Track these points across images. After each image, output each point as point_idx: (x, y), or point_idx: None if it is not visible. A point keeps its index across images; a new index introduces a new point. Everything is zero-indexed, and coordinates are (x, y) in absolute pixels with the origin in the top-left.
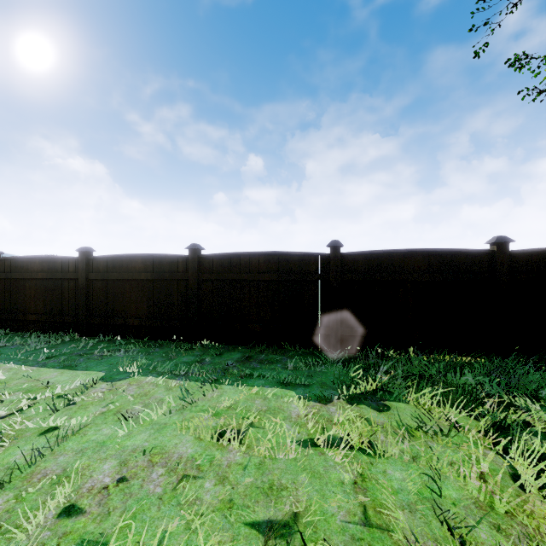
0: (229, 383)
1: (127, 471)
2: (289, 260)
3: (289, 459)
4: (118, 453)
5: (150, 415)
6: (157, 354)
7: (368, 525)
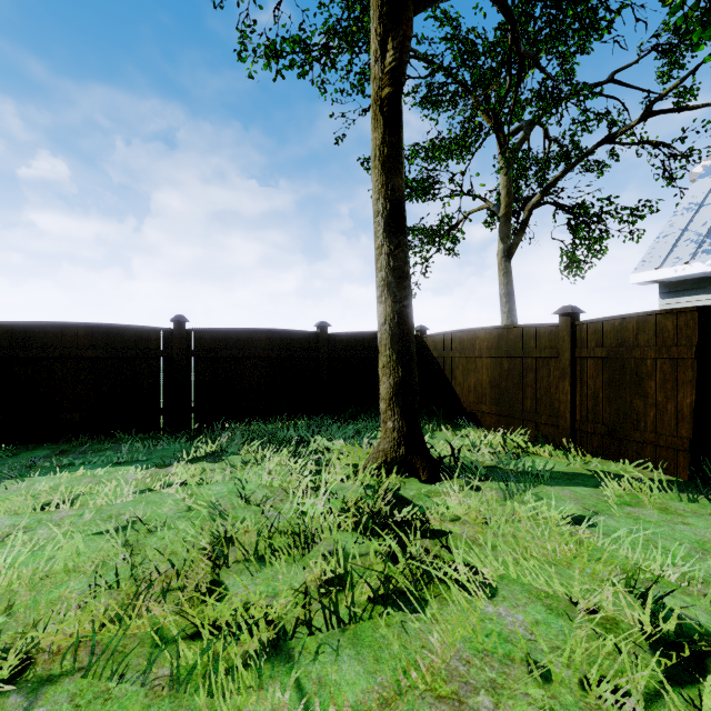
0: (42, 474)
1: None
2: (123, 334)
3: (127, 502)
4: None
5: None
6: None
7: (191, 511)
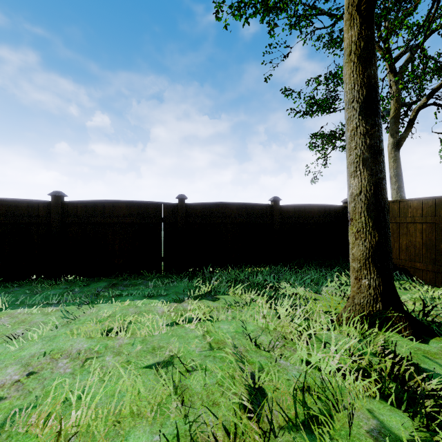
0: (104, 302)
1: (33, 368)
2: (147, 207)
3: (162, 334)
4: (16, 361)
5: (36, 333)
6: (19, 292)
7: (213, 350)
